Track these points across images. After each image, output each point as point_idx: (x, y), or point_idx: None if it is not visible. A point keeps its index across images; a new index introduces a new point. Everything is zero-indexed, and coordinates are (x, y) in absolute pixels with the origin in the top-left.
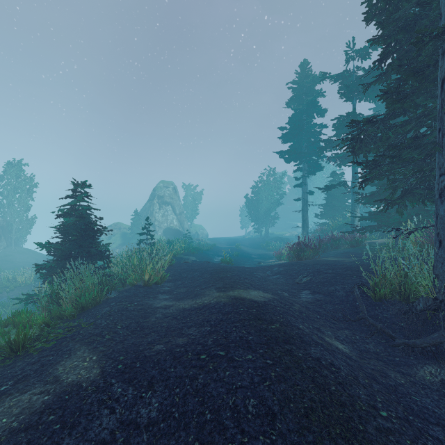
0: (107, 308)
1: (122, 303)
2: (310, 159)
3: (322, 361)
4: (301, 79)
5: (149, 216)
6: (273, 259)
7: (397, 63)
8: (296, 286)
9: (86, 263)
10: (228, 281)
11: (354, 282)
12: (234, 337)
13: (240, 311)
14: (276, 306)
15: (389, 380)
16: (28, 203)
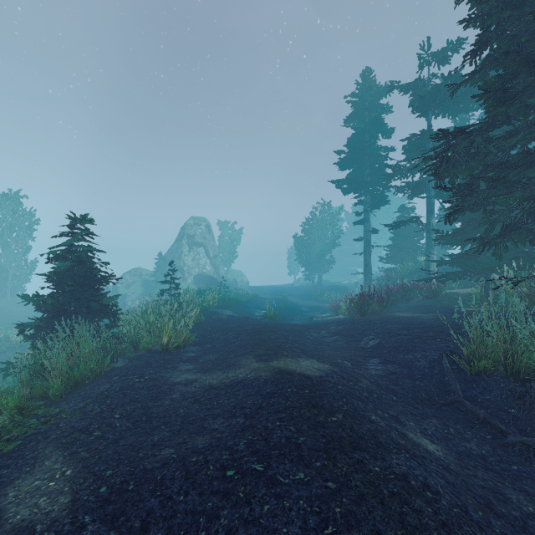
0: (106, 385)
1: (128, 377)
2: (374, 190)
3: (411, 481)
4: (363, 91)
5: (176, 260)
6: (328, 313)
7: (504, 49)
8: (361, 351)
9: (82, 322)
10: (271, 345)
11: (439, 348)
12: (278, 438)
13: (287, 393)
14: (336, 383)
15: (511, 508)
16: (27, 244)
